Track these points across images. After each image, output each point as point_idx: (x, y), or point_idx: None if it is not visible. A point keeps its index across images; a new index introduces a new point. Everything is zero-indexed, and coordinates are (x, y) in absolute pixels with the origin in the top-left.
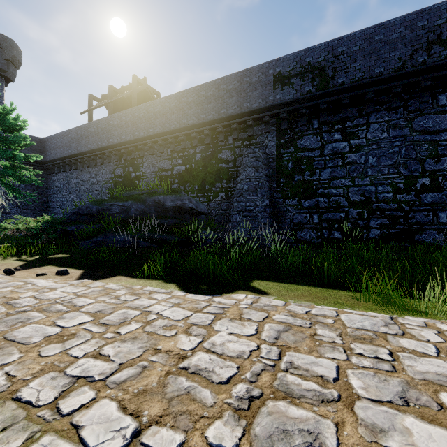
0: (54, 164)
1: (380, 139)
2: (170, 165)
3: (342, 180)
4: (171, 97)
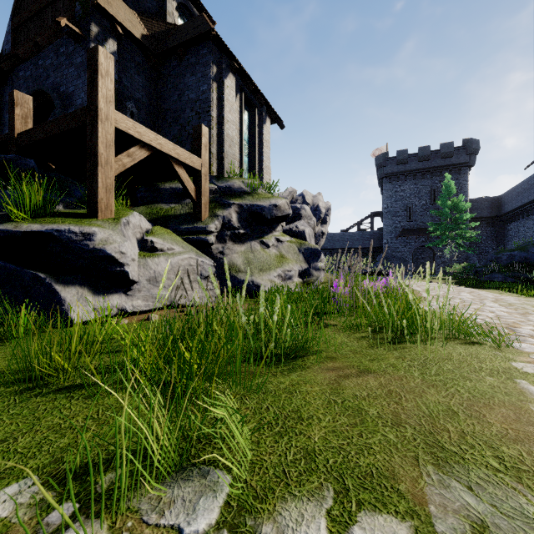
0: (507, 216)
1: None
2: None
3: None
4: None
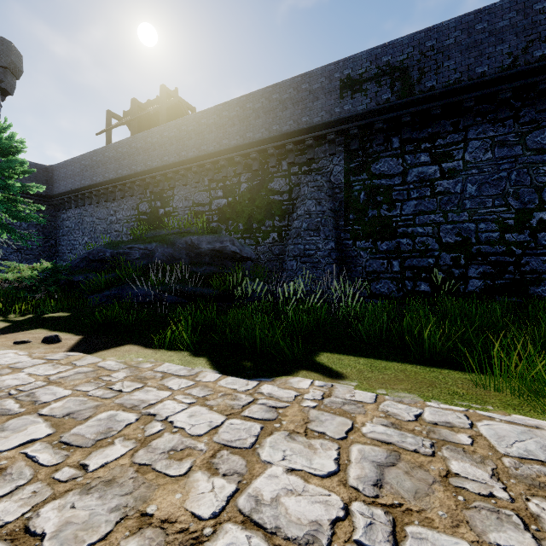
0: (63, 198)
1: (483, 161)
2: (207, 198)
3: (431, 215)
4: (209, 111)
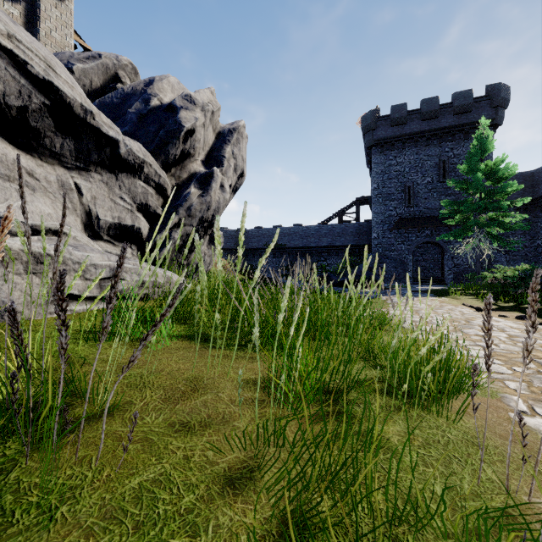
0: None
1: None
2: None
3: None
4: None
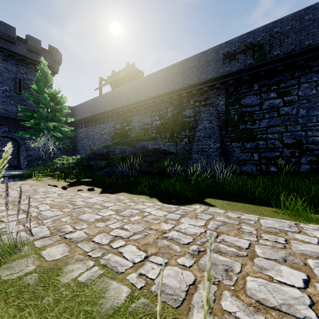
0: (79, 122)
1: (310, 95)
2: (150, 120)
3: (277, 127)
4: (151, 75)
